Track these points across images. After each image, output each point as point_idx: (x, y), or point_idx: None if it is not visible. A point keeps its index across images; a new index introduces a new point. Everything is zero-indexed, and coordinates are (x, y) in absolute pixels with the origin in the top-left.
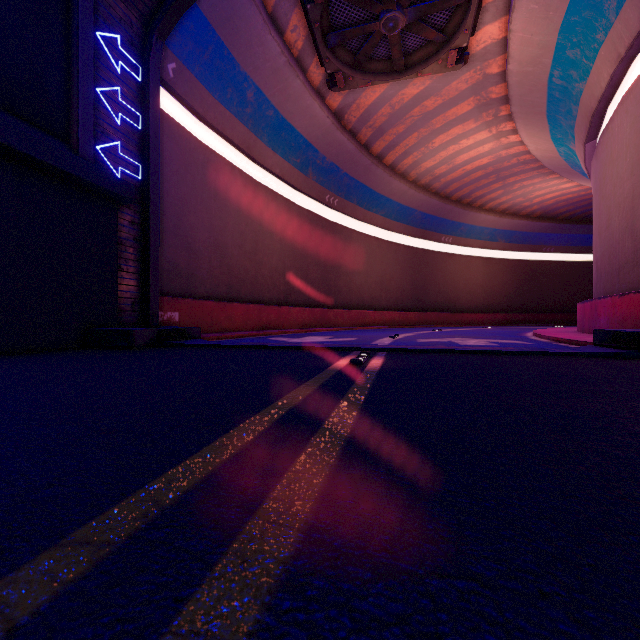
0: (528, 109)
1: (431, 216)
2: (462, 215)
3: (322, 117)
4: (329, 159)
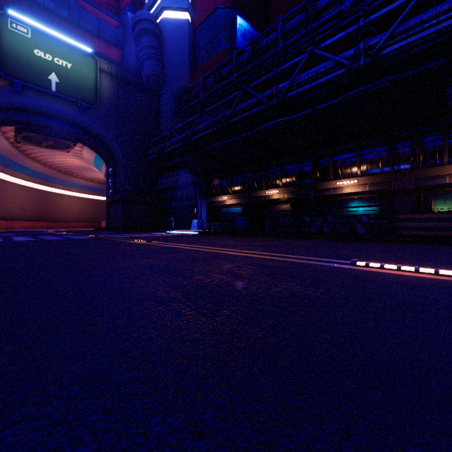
0: (90, 164)
1: (51, 176)
2: (68, 178)
3: (6, 144)
4: (2, 154)
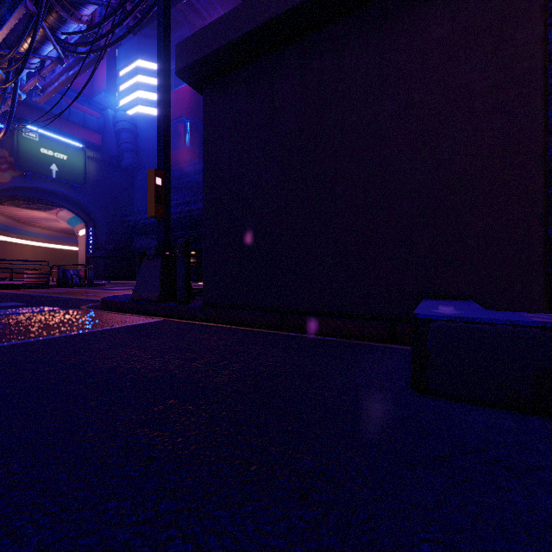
0: (62, 219)
1: (8, 226)
2: (24, 227)
3: None
4: None
